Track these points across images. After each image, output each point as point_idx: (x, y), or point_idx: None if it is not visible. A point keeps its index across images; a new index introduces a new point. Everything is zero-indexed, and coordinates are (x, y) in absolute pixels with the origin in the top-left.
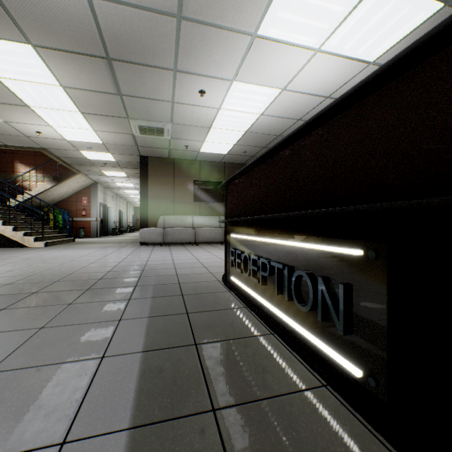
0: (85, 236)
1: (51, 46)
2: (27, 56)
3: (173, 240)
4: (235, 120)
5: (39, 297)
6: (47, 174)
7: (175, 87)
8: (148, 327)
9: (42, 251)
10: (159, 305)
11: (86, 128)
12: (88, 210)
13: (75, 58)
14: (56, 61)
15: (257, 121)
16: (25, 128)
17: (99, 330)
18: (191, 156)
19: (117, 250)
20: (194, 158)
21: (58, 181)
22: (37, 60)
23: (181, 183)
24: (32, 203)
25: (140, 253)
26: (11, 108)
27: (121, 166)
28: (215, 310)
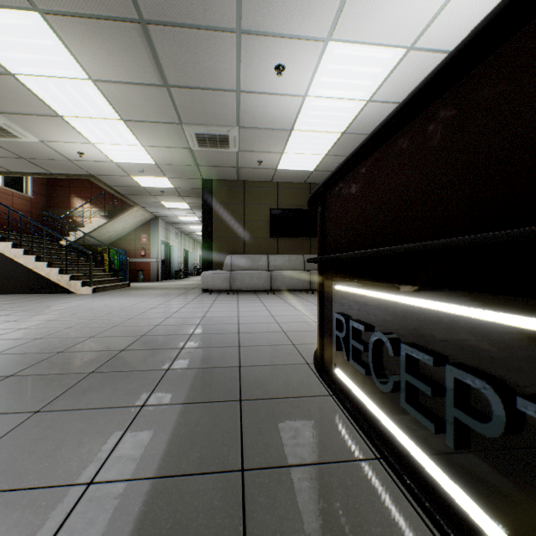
0: (144, 280)
1: (64, 10)
2: (38, 34)
3: (242, 287)
4: (328, 114)
5: (5, 389)
6: (104, 208)
7: (240, 63)
8: (137, 530)
9: (84, 299)
10: (189, 431)
11: (133, 144)
12: (148, 249)
13: (99, 27)
14: (76, 37)
15: (361, 113)
16: (65, 149)
17: (21, 528)
18: (265, 176)
19: (171, 299)
20: (270, 179)
21: (113, 216)
22: (51, 38)
23: (253, 212)
24: (84, 241)
25: (198, 304)
26: (42, 121)
27: (182, 194)
28: (307, 464)
